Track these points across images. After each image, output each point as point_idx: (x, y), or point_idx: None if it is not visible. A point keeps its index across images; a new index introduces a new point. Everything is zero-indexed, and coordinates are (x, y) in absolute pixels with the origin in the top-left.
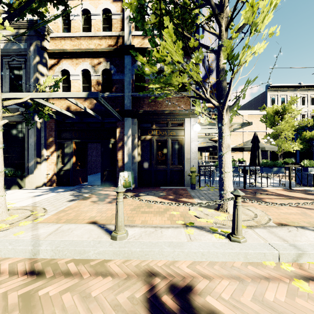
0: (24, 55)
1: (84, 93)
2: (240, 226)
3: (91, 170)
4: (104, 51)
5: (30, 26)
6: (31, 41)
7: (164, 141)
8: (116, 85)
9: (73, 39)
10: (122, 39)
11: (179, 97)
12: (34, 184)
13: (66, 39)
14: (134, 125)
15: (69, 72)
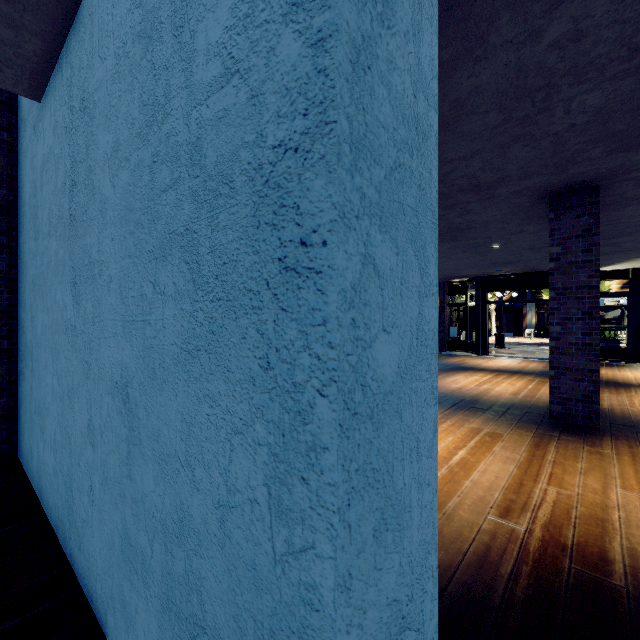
0: None
1: None
2: None
3: None
4: None
5: None
6: None
7: None
8: None
9: None
10: None
11: None
12: None
13: None
14: (533, 306)
15: None
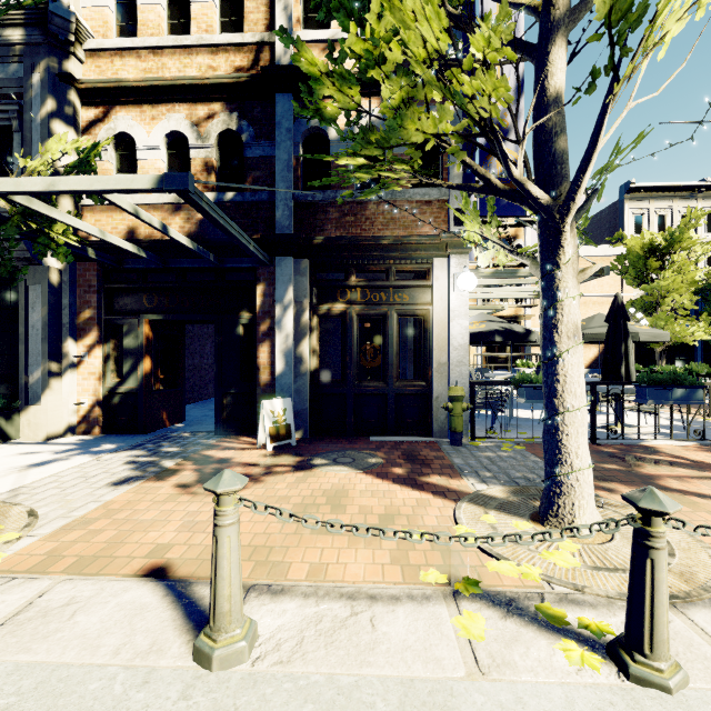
0: (17, 97)
1: (148, 179)
2: (663, 627)
3: (202, 391)
4: (222, 84)
5: (30, 20)
6: (33, 59)
7: (380, 317)
8: (254, 171)
9: (145, 55)
10: (270, 54)
11: (420, 202)
12: (41, 430)
13: (127, 54)
14: (302, 277)
15: (136, 142)
